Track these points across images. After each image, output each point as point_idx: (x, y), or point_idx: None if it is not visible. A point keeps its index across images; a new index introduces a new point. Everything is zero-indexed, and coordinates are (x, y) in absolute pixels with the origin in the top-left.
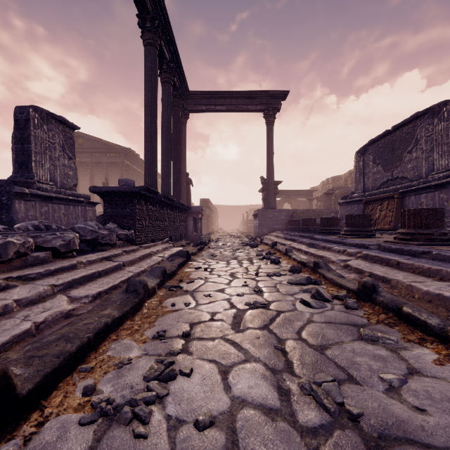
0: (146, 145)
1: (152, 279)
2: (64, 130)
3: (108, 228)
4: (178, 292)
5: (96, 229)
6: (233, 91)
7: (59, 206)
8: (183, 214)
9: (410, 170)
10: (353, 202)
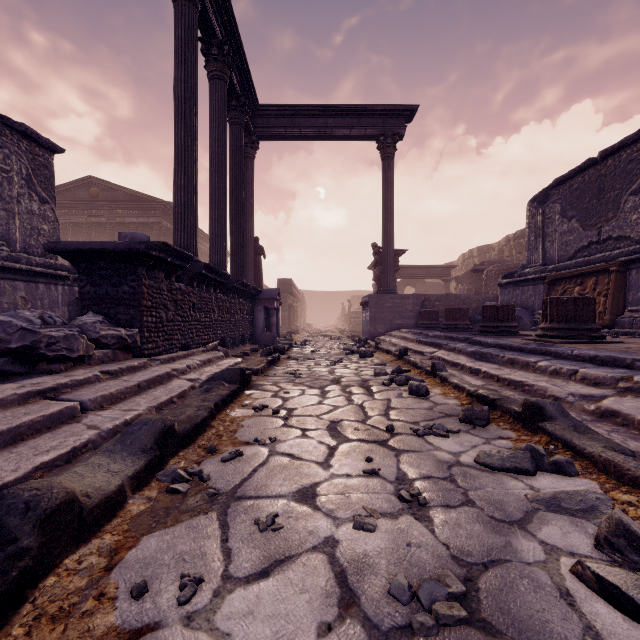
0: (177, 176)
1: (121, 460)
2: (31, 150)
3: (80, 325)
4: (191, 498)
5: (35, 326)
6: (330, 105)
7: (13, 284)
8: (247, 302)
9: (637, 224)
10: (526, 281)
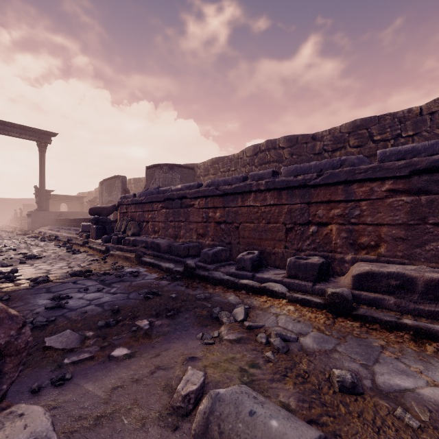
0: None
1: None
2: None
3: None
4: None
5: None
6: (7, 122)
7: None
8: None
9: (115, 198)
10: None
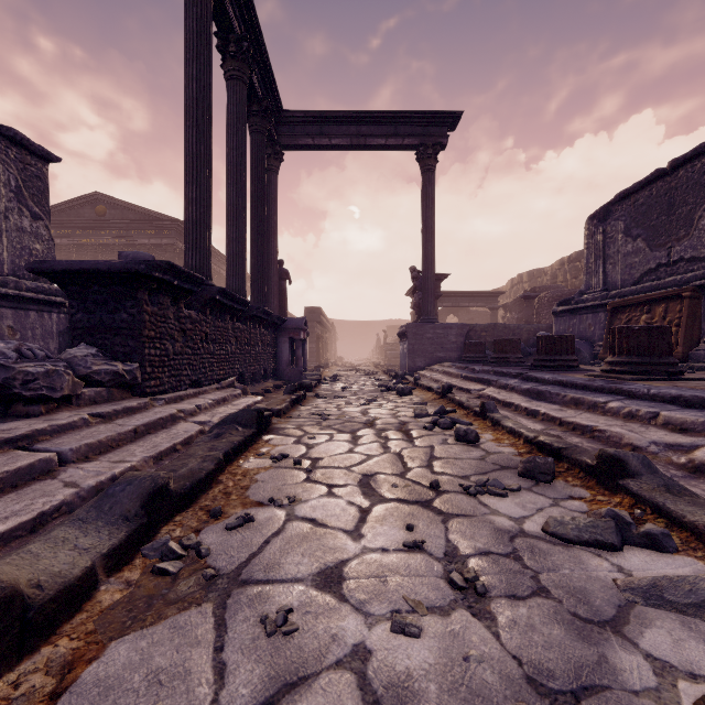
0: (187, 188)
1: (94, 532)
2: (21, 159)
3: (68, 358)
4: (182, 581)
5: (8, 360)
6: (363, 112)
7: None
8: (269, 332)
9: None
10: (584, 309)
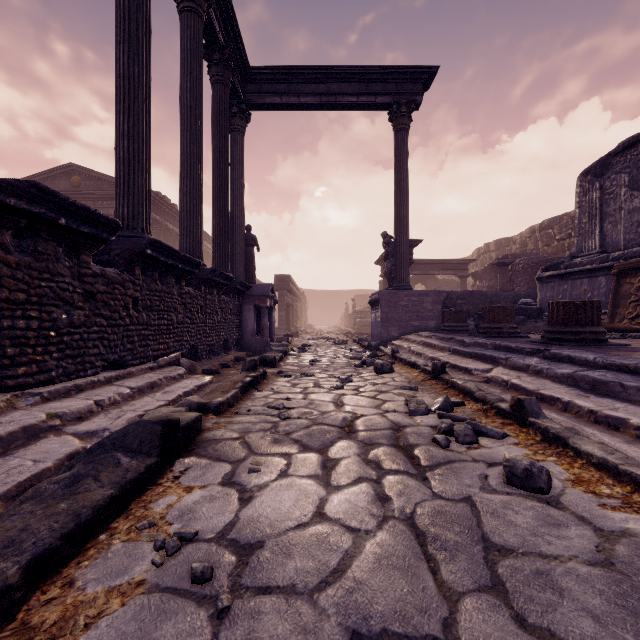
0: (118, 119)
1: None
2: None
3: None
4: None
5: None
6: (333, 67)
7: None
8: (232, 299)
9: None
10: (578, 273)
